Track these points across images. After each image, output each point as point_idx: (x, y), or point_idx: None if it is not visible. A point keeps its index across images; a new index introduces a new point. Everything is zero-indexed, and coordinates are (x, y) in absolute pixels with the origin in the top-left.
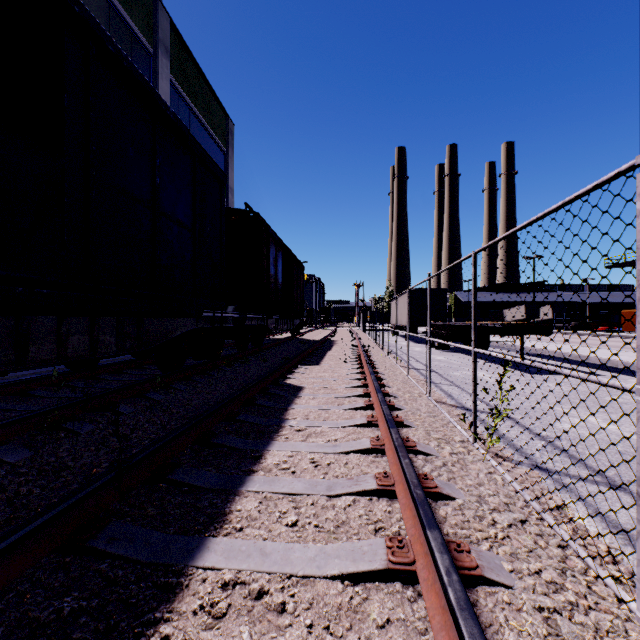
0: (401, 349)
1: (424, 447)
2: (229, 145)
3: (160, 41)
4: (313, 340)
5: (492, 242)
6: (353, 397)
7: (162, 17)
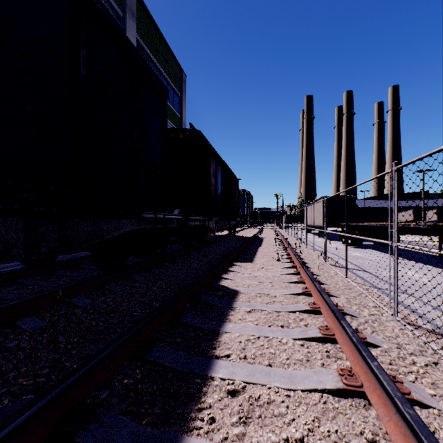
0: (320, 245)
1: None
2: (182, 91)
3: (128, 7)
4: (245, 237)
5: None
6: (298, 312)
7: None
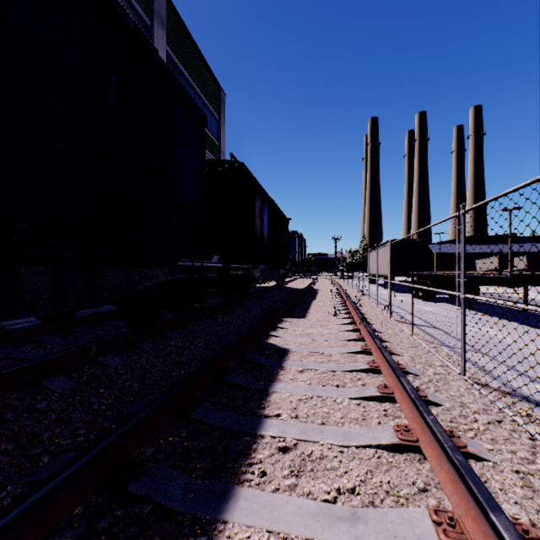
0: (385, 299)
1: None
2: (221, 113)
3: (156, 13)
4: (297, 288)
5: None
6: (355, 372)
7: None
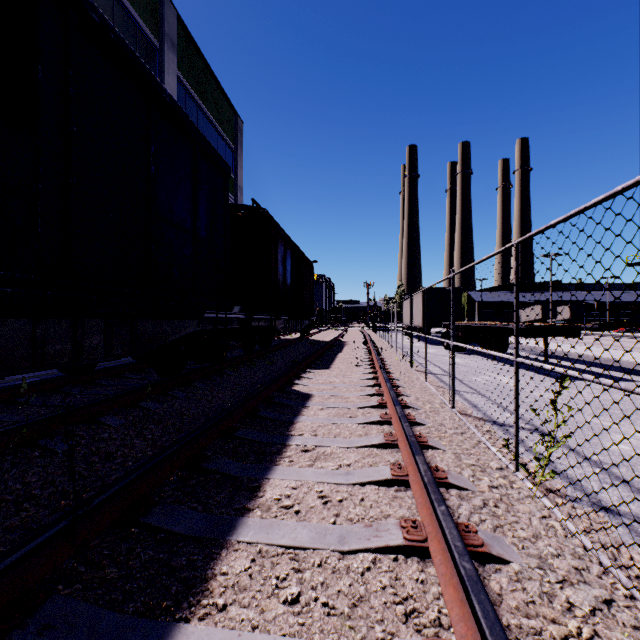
0: (415, 351)
1: (457, 478)
2: (238, 143)
3: (166, 35)
4: (323, 341)
5: (545, 227)
6: (367, 408)
7: (168, 11)
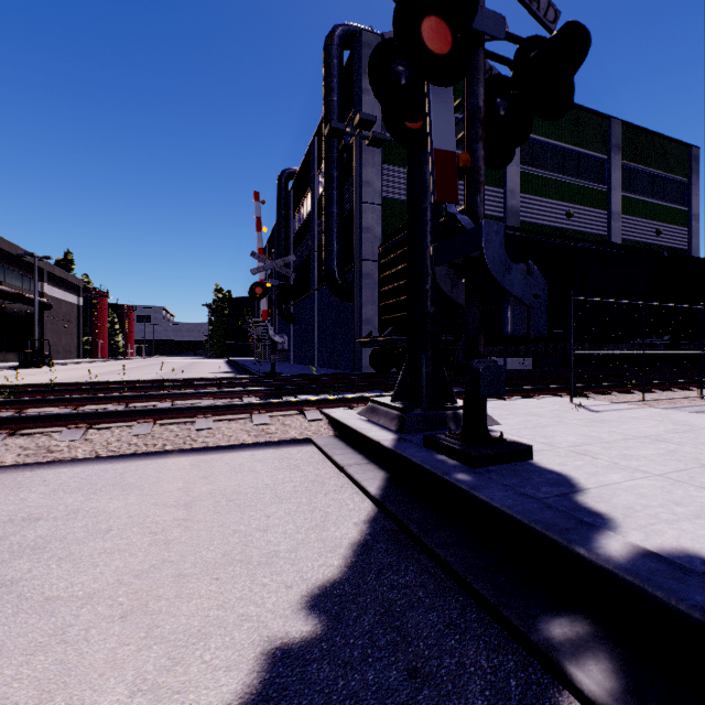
0: None
1: None
2: (691, 173)
3: (612, 146)
4: None
5: None
6: None
7: (614, 127)
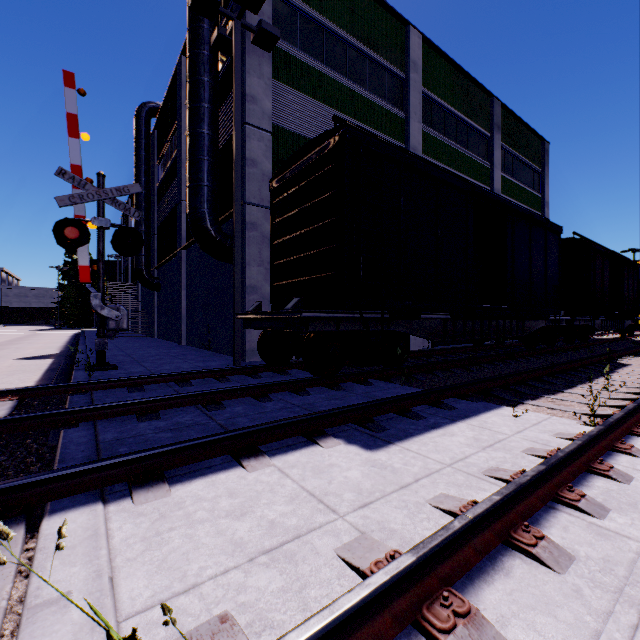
0: None
1: None
2: (544, 165)
3: (494, 125)
4: None
5: None
6: None
7: (495, 107)
